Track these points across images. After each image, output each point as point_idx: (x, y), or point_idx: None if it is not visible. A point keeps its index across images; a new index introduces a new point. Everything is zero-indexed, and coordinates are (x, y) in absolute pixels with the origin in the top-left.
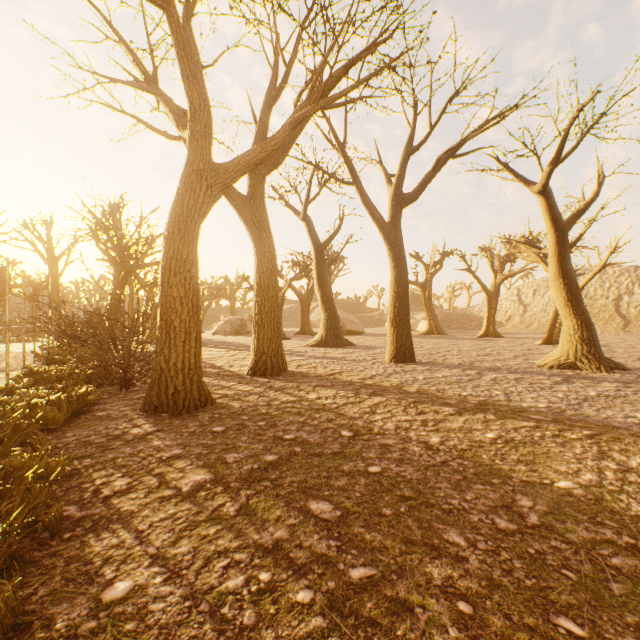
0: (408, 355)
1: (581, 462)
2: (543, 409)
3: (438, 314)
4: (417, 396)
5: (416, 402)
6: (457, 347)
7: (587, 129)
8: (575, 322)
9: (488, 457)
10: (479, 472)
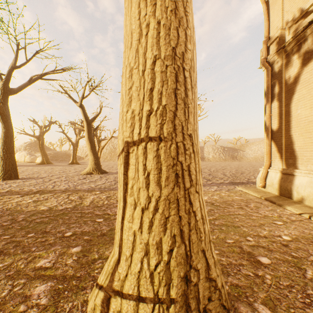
0: (14, 175)
1: (57, 201)
2: (63, 189)
3: (51, 153)
4: (4, 193)
5: (1, 196)
6: (52, 169)
7: (92, 89)
8: (93, 157)
9: (21, 208)
10: (11, 213)
